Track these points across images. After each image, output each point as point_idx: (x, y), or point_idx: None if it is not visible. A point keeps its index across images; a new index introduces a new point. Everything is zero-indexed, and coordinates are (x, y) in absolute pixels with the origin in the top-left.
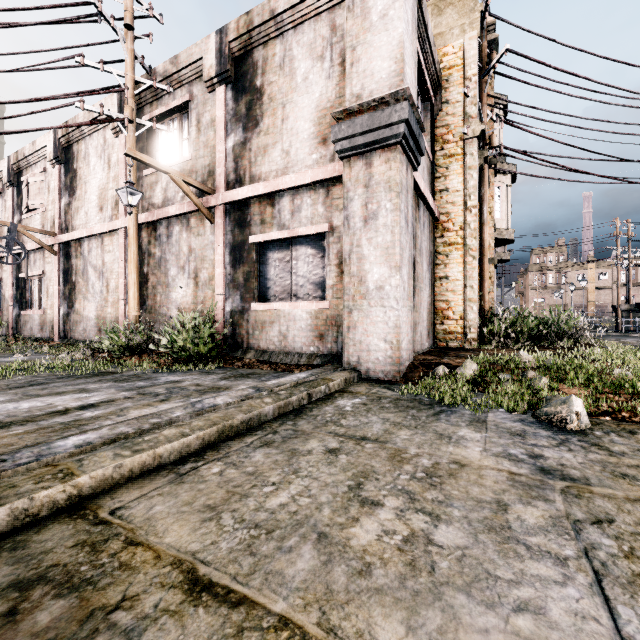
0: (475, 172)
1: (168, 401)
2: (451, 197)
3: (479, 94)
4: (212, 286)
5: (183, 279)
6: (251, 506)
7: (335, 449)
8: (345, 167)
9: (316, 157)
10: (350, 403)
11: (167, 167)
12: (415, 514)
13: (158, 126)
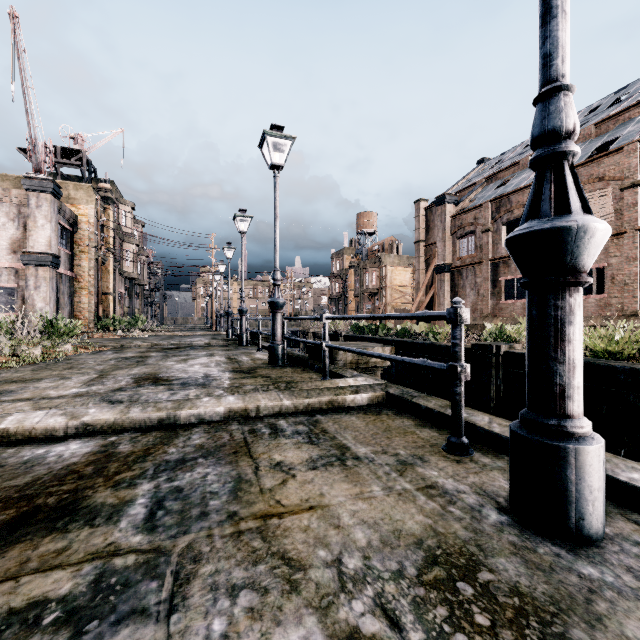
0: (93, 261)
1: None
2: (83, 269)
3: (97, 227)
4: None
5: None
6: None
7: None
8: (27, 269)
9: (11, 257)
10: None
11: None
12: None
13: None
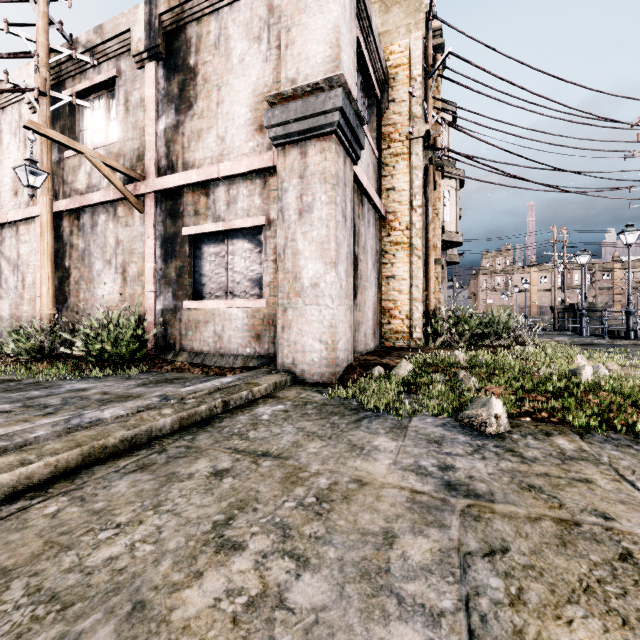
0: (420, 172)
1: (54, 415)
2: (398, 196)
3: (425, 95)
4: (142, 282)
5: (109, 274)
6: (65, 564)
7: (224, 470)
8: (280, 156)
9: (253, 145)
10: (270, 410)
11: (82, 146)
12: (280, 559)
13: (79, 102)
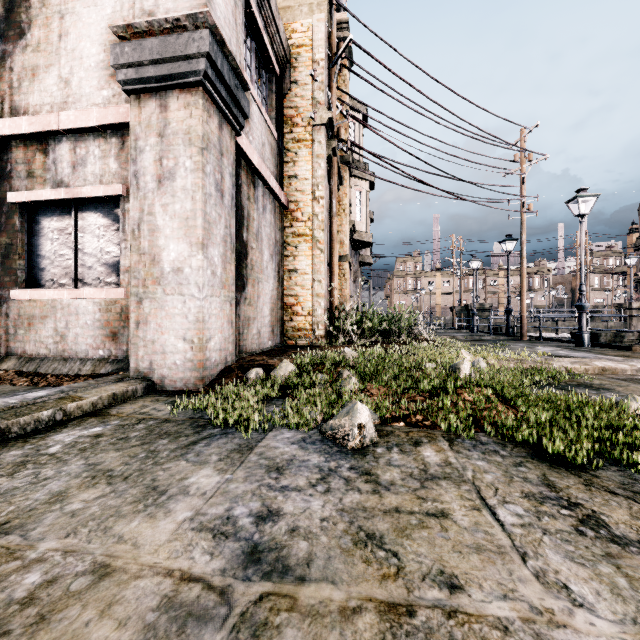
0: (323, 161)
1: None
2: (300, 185)
3: (329, 83)
4: None
5: None
6: None
7: None
8: (133, 106)
9: (107, 94)
10: (74, 437)
11: None
12: None
13: None
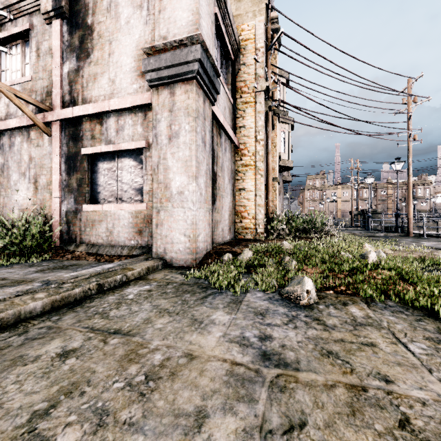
0: (262, 115)
1: None
2: (247, 132)
3: (266, 62)
4: (50, 190)
5: (24, 183)
6: None
7: (71, 350)
8: (154, 94)
9: (136, 87)
10: (137, 290)
11: None
12: None
13: None
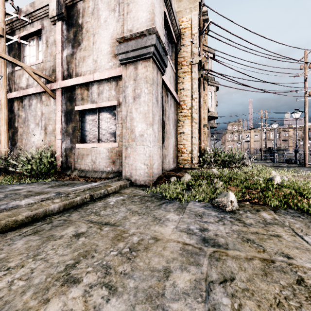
0: (196, 81)
1: None
2: (185, 93)
3: (199, 43)
4: (54, 134)
5: (38, 130)
6: None
7: (81, 233)
8: (124, 69)
9: (111, 64)
10: (115, 199)
11: (21, 63)
12: (99, 289)
13: (21, 41)
